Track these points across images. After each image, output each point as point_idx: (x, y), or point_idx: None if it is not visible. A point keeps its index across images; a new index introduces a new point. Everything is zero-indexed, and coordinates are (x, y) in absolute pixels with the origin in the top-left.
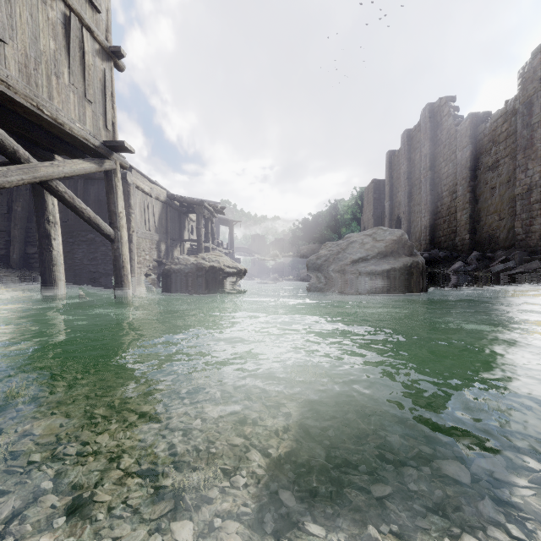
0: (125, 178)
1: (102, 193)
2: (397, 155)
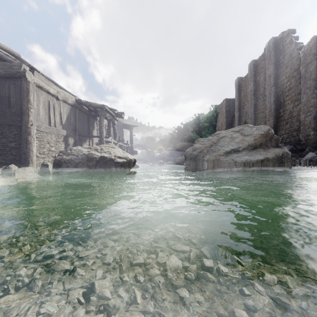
0: (24, 76)
1: (3, 89)
2: (244, 79)
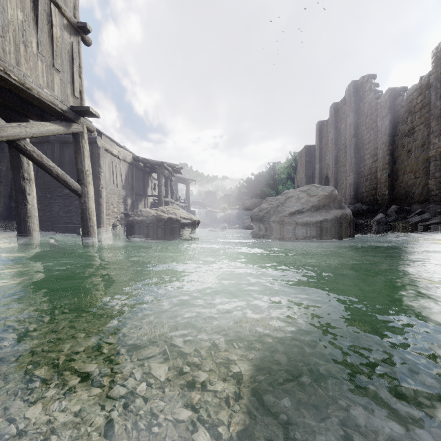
0: (95, 142)
1: None
2: (326, 124)
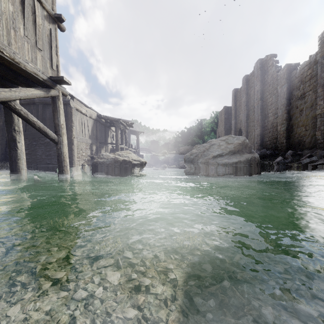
0: (69, 104)
1: None
2: (239, 91)
